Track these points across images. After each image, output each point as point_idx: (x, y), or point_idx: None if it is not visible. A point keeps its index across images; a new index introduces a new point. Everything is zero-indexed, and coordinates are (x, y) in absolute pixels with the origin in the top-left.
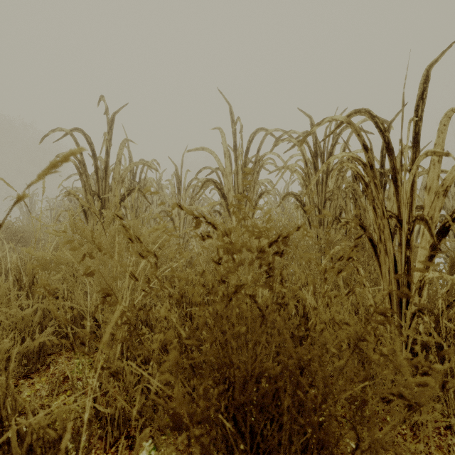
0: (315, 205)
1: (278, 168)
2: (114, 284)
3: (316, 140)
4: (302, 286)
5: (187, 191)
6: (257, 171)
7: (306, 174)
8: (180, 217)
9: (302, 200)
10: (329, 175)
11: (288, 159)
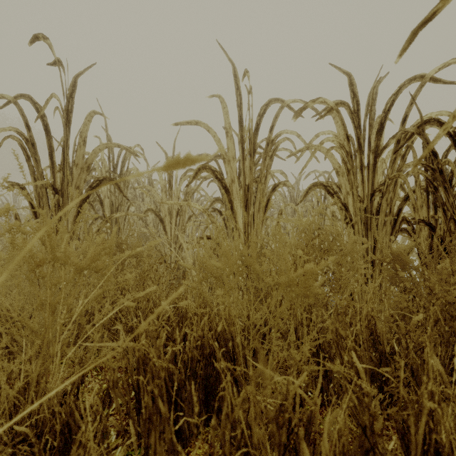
0: (359, 199)
1: (300, 148)
2: (56, 320)
3: (358, 106)
4: (366, 339)
5: (179, 185)
6: (270, 156)
7: (347, 153)
8: (171, 217)
9: (336, 192)
10: (380, 155)
11: (313, 139)
